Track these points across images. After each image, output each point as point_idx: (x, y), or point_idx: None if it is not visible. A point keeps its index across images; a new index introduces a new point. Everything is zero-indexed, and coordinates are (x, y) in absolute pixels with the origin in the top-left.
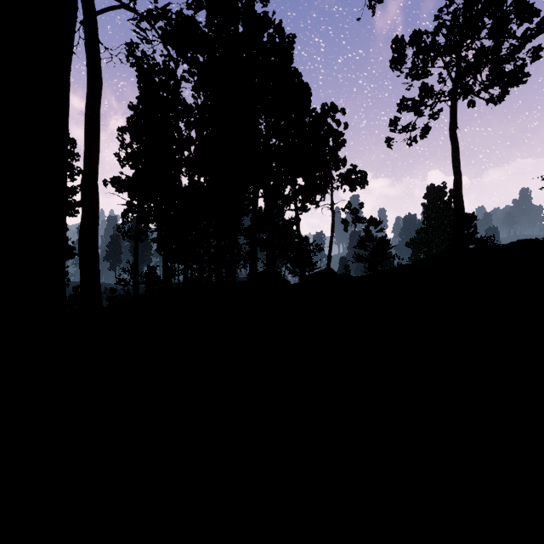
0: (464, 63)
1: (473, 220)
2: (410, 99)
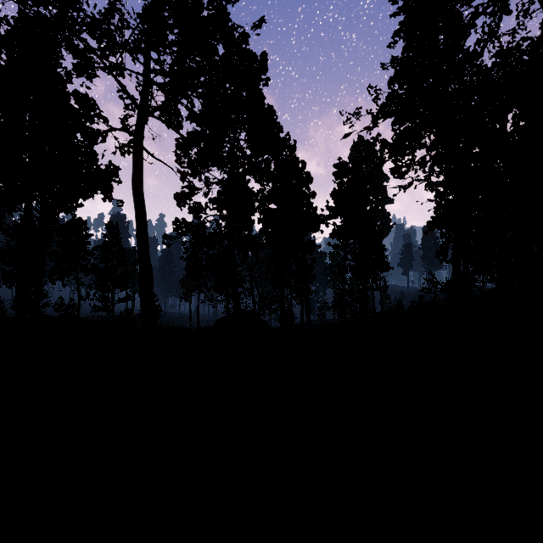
0: None
1: None
2: None
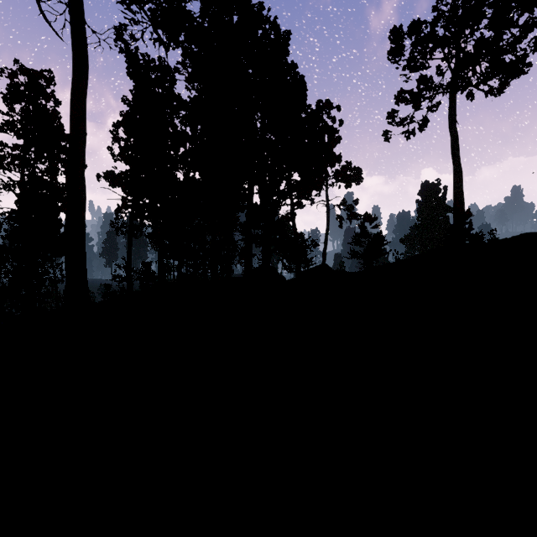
0: (463, 54)
1: (468, 216)
2: (409, 90)
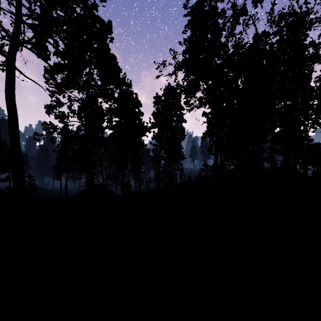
0: None
1: None
2: None
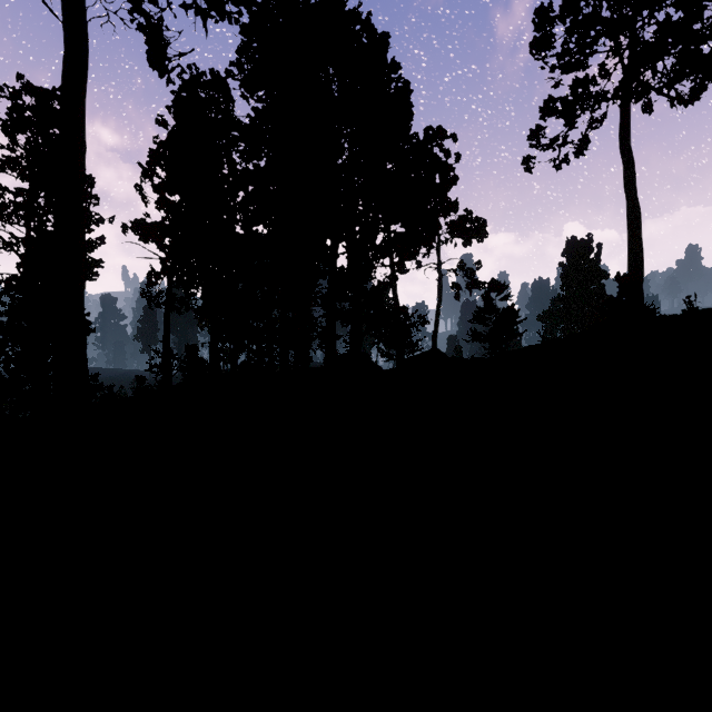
0: (640, 44)
1: None
2: (561, 98)
